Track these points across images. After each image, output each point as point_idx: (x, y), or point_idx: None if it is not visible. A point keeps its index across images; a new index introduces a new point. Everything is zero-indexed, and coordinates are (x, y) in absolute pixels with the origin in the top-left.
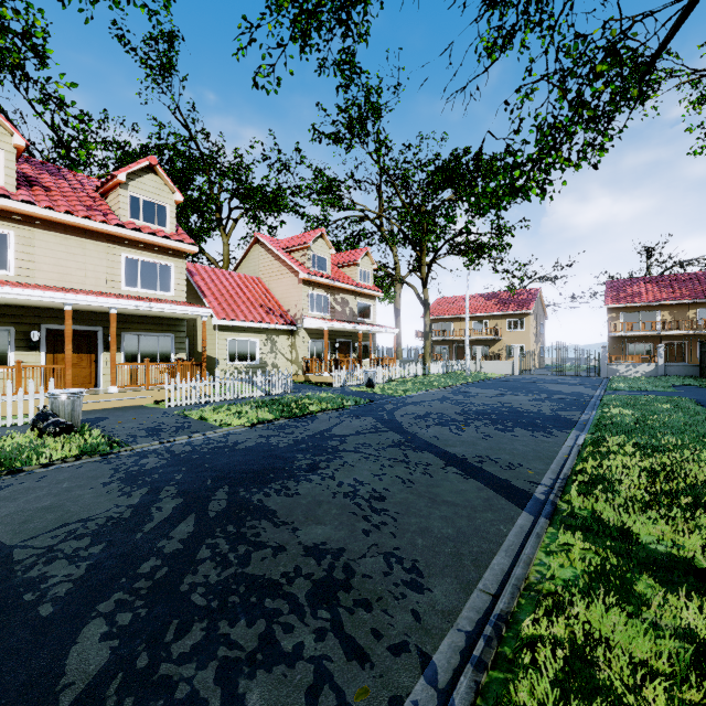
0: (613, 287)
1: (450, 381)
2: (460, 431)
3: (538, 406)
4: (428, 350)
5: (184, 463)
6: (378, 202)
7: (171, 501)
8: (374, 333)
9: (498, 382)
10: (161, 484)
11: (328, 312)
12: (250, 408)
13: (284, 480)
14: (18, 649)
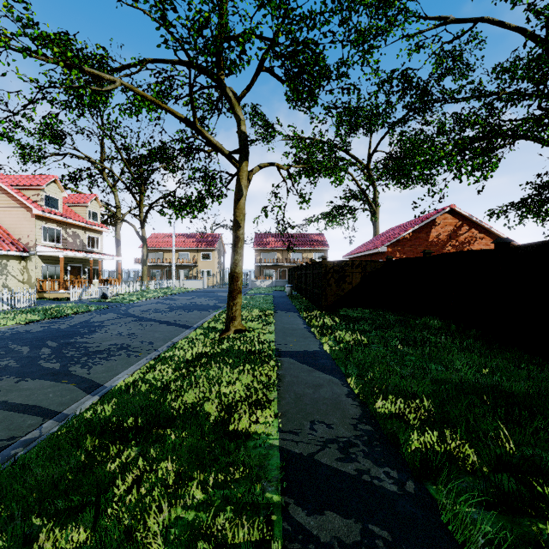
0: (258, 237)
1: (162, 293)
2: (167, 314)
3: (209, 302)
4: (146, 272)
5: (3, 340)
6: (101, 151)
7: (23, 347)
8: (102, 260)
9: (192, 293)
10: (4, 345)
11: (60, 242)
12: (13, 315)
13: (81, 336)
14: (22, 369)
